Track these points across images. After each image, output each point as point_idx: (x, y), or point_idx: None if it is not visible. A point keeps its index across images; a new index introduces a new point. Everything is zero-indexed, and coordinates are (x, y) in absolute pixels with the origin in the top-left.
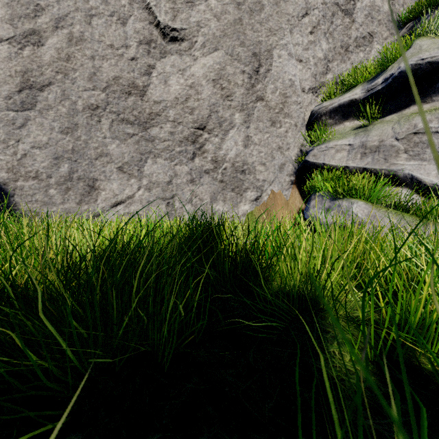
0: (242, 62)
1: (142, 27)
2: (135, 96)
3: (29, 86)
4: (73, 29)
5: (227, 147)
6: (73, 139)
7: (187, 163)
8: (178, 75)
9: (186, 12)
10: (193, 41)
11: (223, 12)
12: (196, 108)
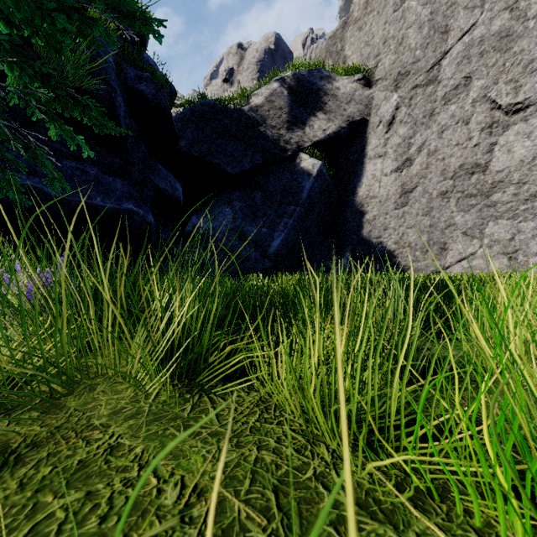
0: None
1: (483, 117)
2: (477, 173)
3: (405, 192)
4: (430, 147)
5: None
6: (430, 218)
7: (533, 219)
8: (523, 140)
9: (530, 82)
10: None
11: None
12: None
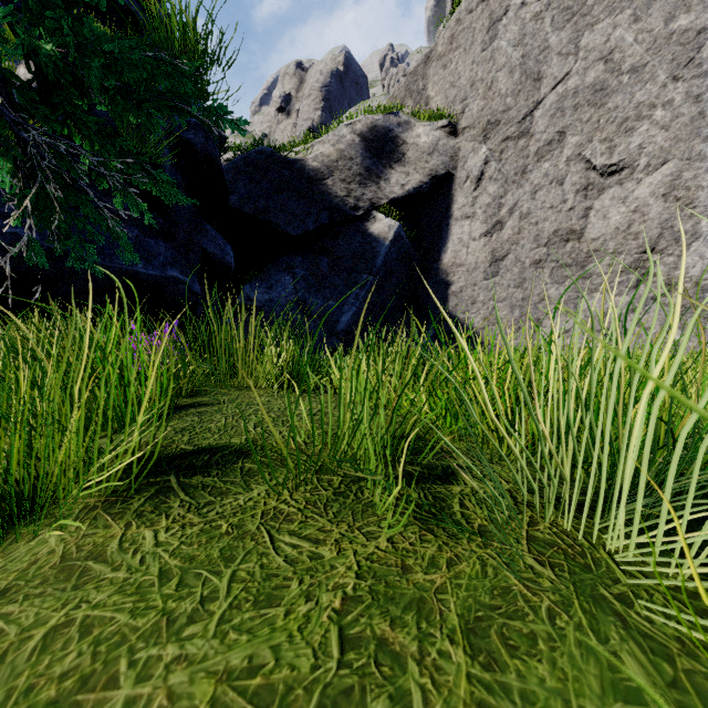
0: (707, 159)
1: (578, 178)
2: (572, 241)
3: (495, 260)
4: (522, 209)
5: (686, 265)
6: (522, 290)
7: (628, 293)
8: (618, 205)
9: (624, 142)
10: (634, 166)
11: (673, 118)
12: (641, 231)
